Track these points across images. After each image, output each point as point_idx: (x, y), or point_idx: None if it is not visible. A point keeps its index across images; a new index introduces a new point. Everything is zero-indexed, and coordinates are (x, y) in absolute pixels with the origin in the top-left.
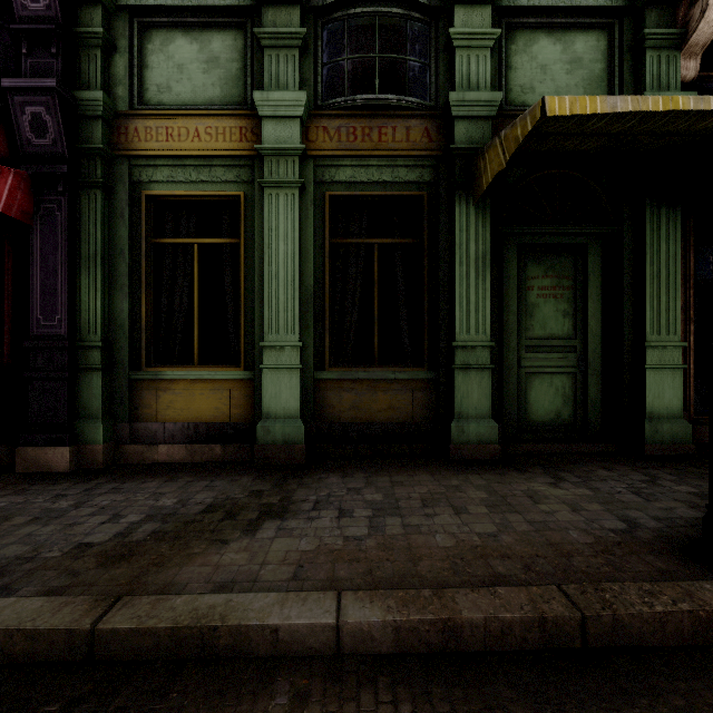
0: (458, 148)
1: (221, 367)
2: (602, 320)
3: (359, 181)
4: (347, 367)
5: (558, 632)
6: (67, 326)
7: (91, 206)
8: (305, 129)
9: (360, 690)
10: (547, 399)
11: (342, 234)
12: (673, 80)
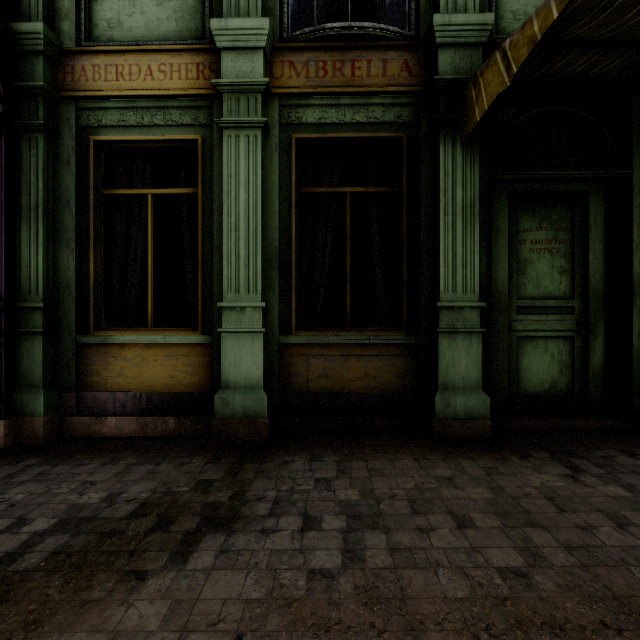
0: (443, 80)
1: (176, 330)
2: (604, 277)
3: (329, 122)
4: (315, 330)
5: None
6: (3, 285)
7: (32, 152)
8: (269, 64)
9: None
10: (541, 367)
11: (311, 184)
12: None
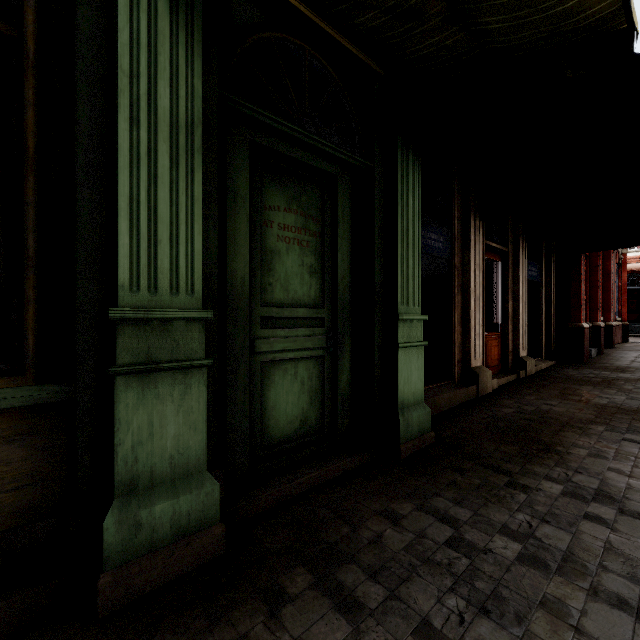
0: None
1: None
2: (350, 284)
3: None
4: None
5: None
6: None
7: None
8: None
9: None
10: (291, 399)
11: None
12: None
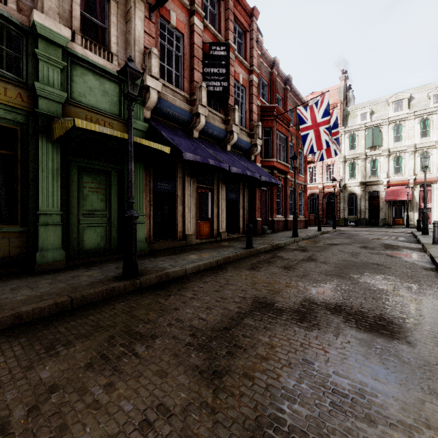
0: (41, 112)
1: None
2: (118, 204)
3: None
4: None
5: (63, 306)
6: None
7: None
8: None
9: None
10: (93, 238)
11: None
12: (142, 117)
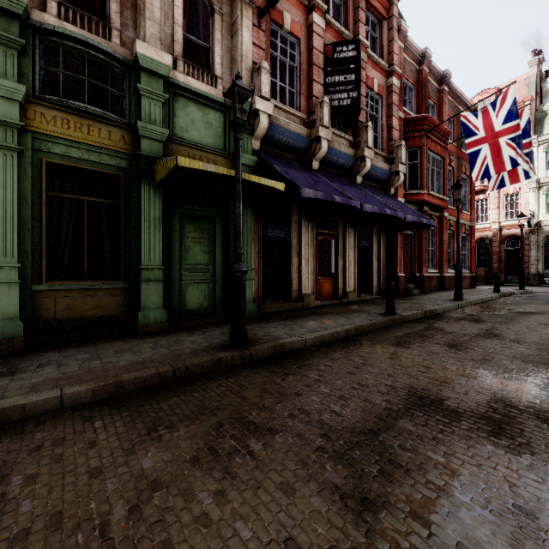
0: (143, 154)
1: None
2: (222, 256)
3: (72, 156)
4: (61, 281)
5: (165, 376)
6: None
7: None
8: (24, 109)
9: (74, 412)
10: (196, 297)
11: (57, 188)
12: (250, 149)
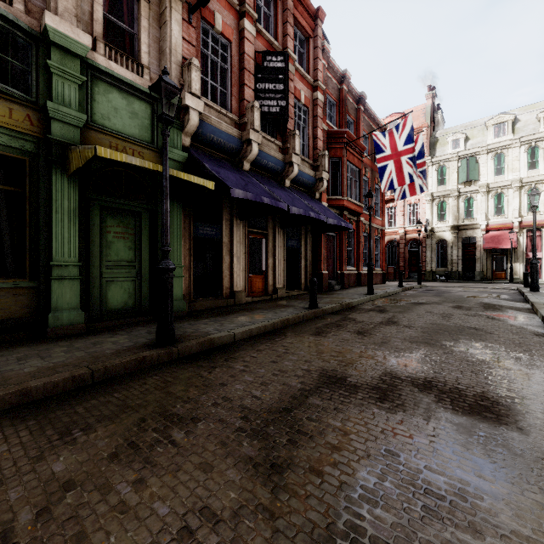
0: (54, 139)
1: None
2: (150, 253)
3: None
4: None
5: (81, 380)
6: None
7: None
8: None
9: None
10: (119, 295)
11: None
12: (179, 144)
